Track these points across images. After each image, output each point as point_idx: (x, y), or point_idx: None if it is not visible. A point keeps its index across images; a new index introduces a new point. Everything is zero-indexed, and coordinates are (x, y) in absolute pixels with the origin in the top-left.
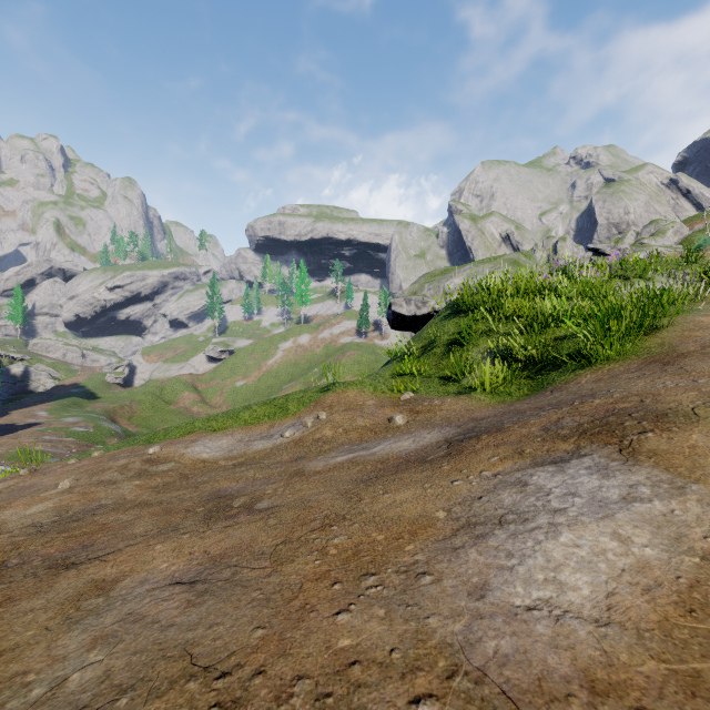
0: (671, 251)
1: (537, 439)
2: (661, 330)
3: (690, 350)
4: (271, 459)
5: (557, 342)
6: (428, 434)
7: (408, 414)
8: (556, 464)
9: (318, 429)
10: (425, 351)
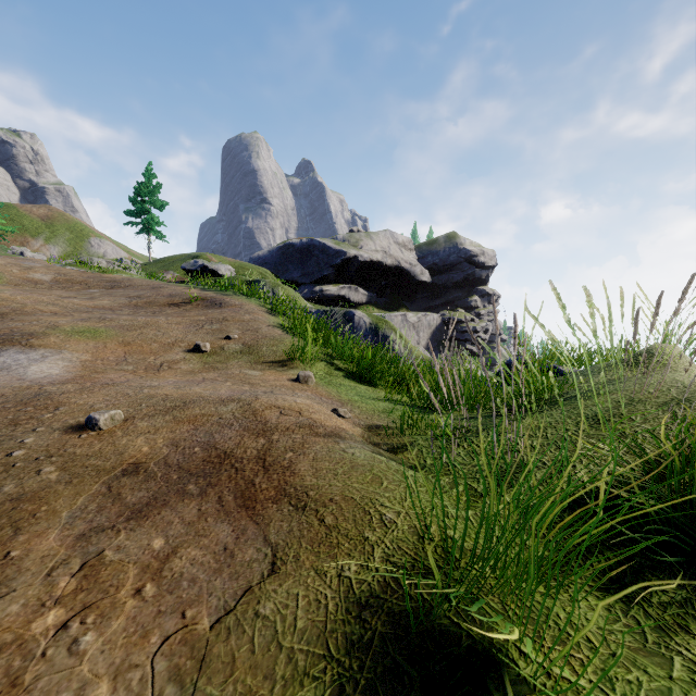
0: None
1: None
2: None
3: (7, 311)
4: None
5: None
6: None
7: None
8: None
9: None
10: None
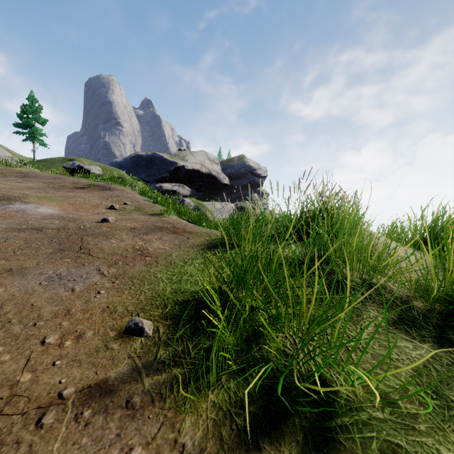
0: None
1: None
2: None
3: None
4: None
5: None
6: None
7: None
8: (10, 204)
9: None
10: None
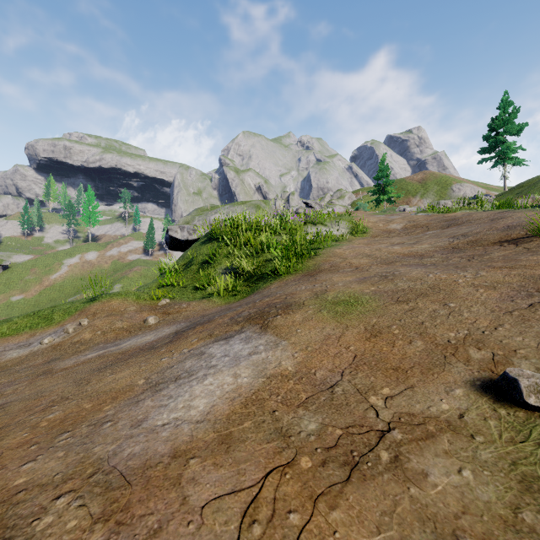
0: (345, 209)
1: (224, 325)
2: (318, 256)
3: (325, 268)
4: (23, 365)
5: (266, 262)
6: (168, 329)
7: (161, 315)
8: (226, 339)
9: (78, 334)
10: (185, 267)
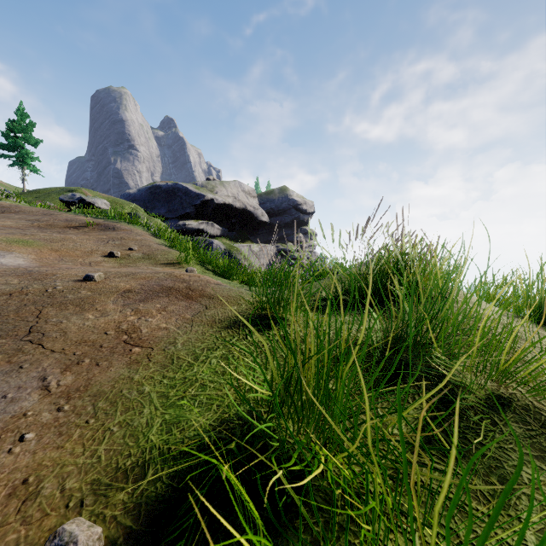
0: None
1: None
2: None
3: None
4: None
5: None
6: None
7: None
8: None
9: None
10: None
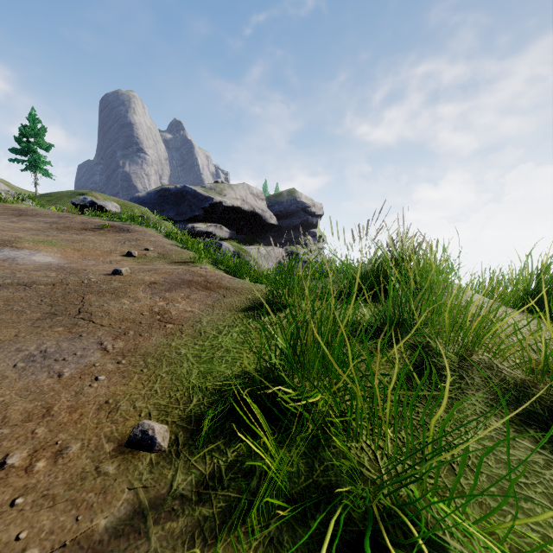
0: None
1: None
2: None
3: None
4: None
5: None
6: None
7: None
8: None
9: None
10: None
